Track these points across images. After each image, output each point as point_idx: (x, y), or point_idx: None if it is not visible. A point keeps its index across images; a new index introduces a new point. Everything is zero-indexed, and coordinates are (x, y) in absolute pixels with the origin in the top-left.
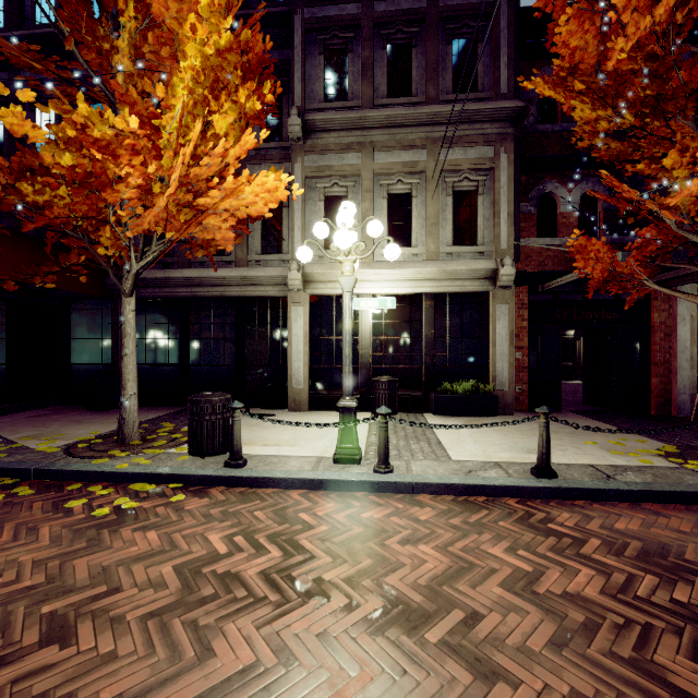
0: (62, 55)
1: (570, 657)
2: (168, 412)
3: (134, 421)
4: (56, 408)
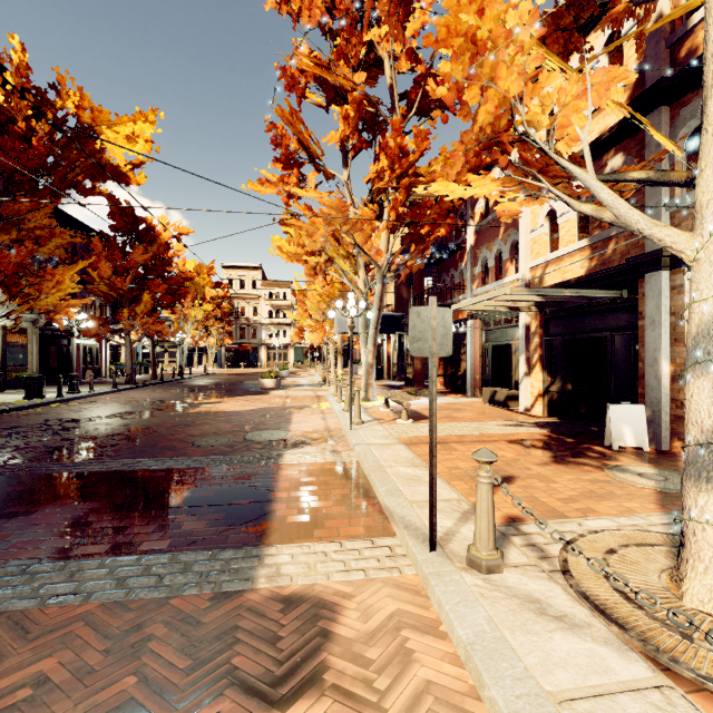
0: None
1: (162, 393)
2: None
3: None
4: None
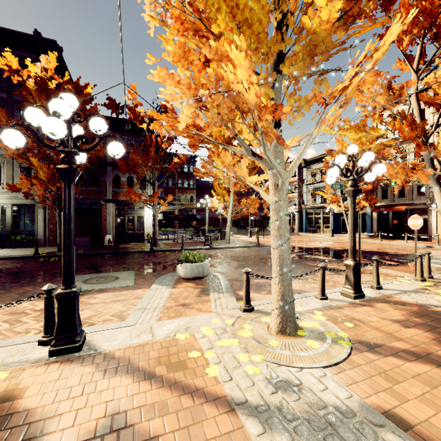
0: None
1: None
2: None
3: None
4: None
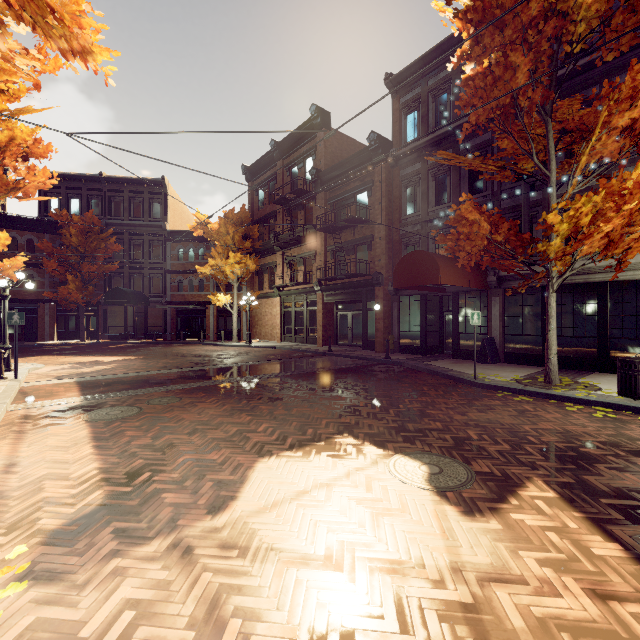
0: (453, 140)
1: None
2: (541, 369)
3: (556, 371)
4: (453, 359)
